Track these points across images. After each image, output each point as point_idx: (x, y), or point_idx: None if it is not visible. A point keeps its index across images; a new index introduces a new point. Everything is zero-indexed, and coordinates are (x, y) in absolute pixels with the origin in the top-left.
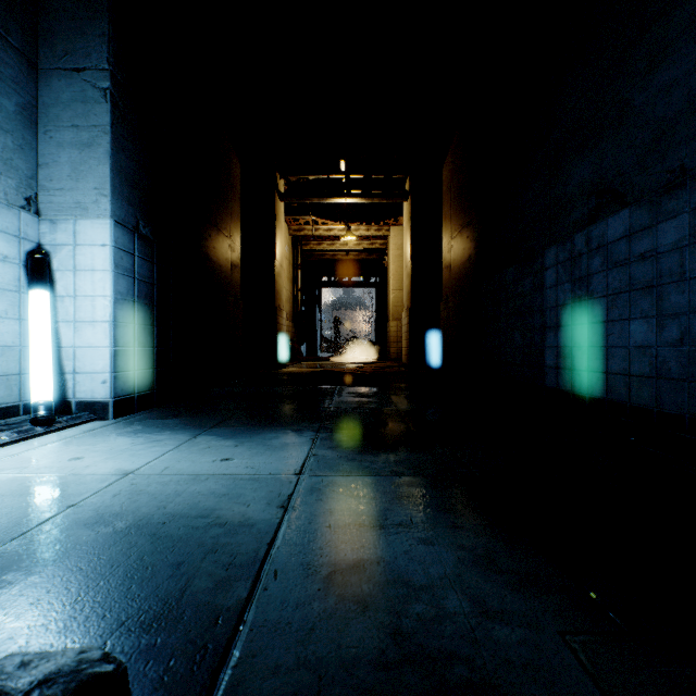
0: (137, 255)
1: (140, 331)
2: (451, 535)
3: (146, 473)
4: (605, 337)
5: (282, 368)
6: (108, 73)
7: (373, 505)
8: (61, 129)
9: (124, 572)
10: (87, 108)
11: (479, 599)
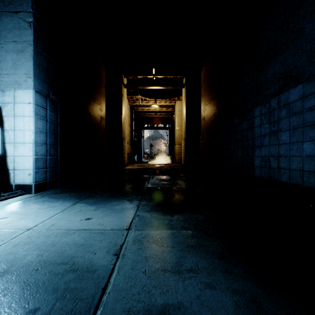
0: (48, 109)
1: (50, 148)
2: (226, 279)
3: (39, 229)
4: (288, 151)
5: (125, 166)
6: (32, 14)
7: (172, 252)
8: (7, 43)
9: None
10: (21, 32)
11: None
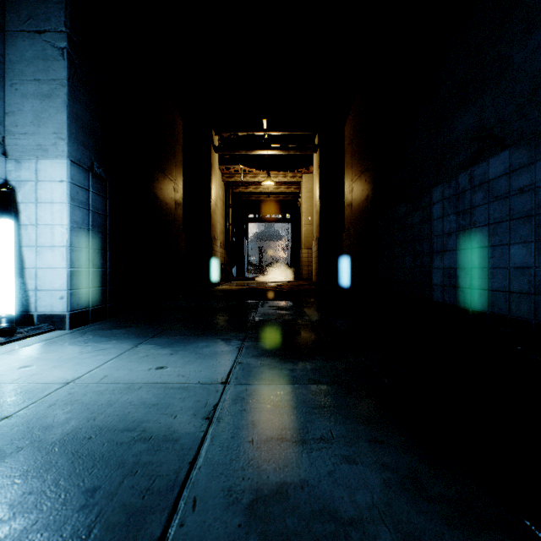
0: (91, 190)
1: (94, 254)
2: (373, 451)
3: (85, 382)
4: (486, 260)
5: (216, 286)
6: (65, 35)
7: (294, 416)
8: (25, 83)
9: (34, 501)
10: (47, 64)
11: (414, 539)
